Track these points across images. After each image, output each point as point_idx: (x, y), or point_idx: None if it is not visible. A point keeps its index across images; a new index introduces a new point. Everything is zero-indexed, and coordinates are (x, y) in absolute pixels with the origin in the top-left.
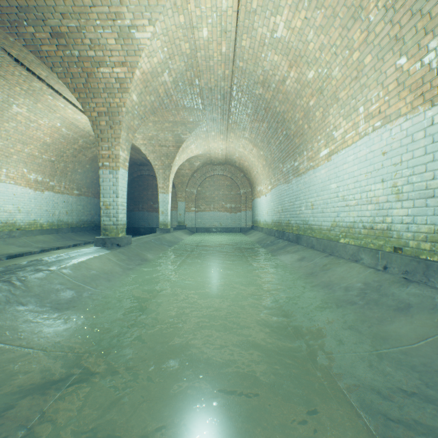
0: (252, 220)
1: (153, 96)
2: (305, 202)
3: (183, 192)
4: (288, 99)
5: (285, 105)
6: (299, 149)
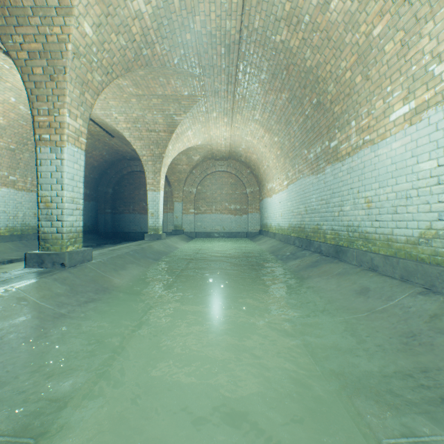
0: (260, 224)
1: (123, 37)
2: (352, 199)
3: (180, 191)
4: (329, 39)
5: (323, 52)
6: (341, 120)
